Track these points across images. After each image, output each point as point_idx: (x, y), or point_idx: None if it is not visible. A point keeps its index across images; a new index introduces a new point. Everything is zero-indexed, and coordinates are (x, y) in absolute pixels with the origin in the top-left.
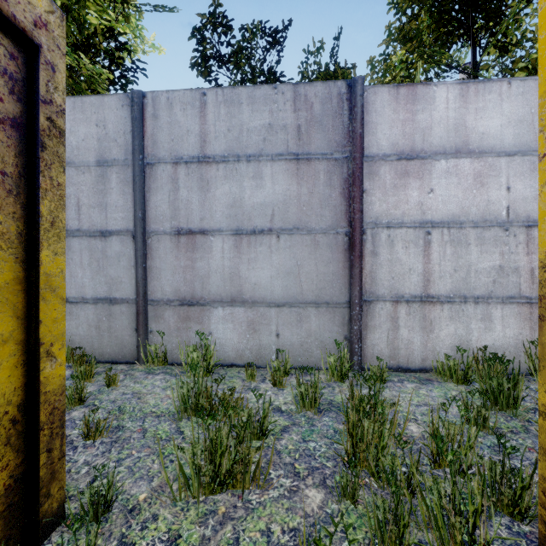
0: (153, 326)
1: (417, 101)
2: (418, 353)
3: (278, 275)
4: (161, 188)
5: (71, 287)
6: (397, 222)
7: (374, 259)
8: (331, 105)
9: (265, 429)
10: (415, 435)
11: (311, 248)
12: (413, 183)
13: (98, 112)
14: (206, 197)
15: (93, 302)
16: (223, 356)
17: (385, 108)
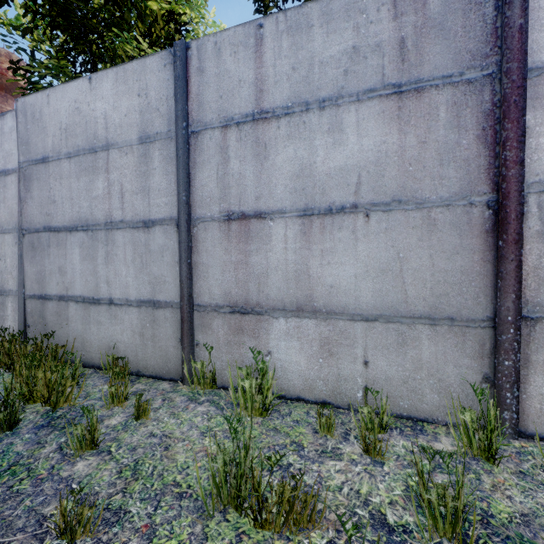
0: (200, 337)
1: None
2: None
3: (367, 273)
4: (208, 162)
5: (115, 287)
6: None
7: (543, 246)
8: None
9: None
10: None
11: (423, 231)
12: None
13: (140, 79)
14: (262, 167)
15: (137, 305)
16: (285, 384)
17: None
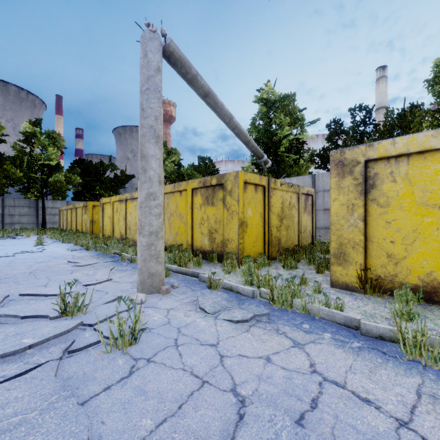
0: (317, 234)
1: None
2: None
3: None
4: (320, 198)
5: None
6: None
7: None
8: None
9: None
10: None
11: None
12: None
13: (303, 180)
14: None
15: None
16: None
17: None
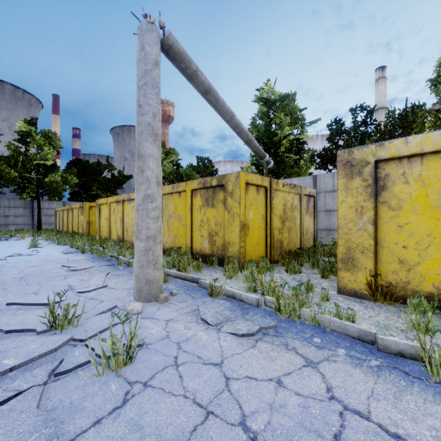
0: (319, 236)
1: None
2: None
3: None
4: (321, 199)
5: None
6: None
7: None
8: None
9: None
10: None
11: None
12: None
13: (304, 180)
14: (334, 201)
15: None
16: None
17: None
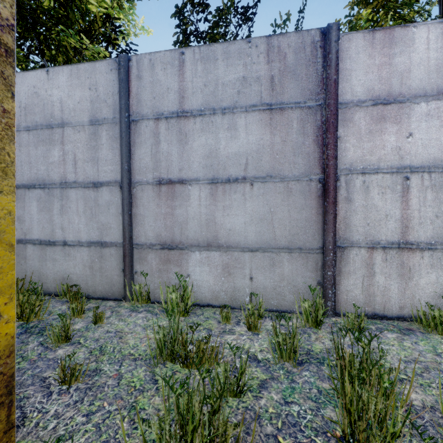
0: (138, 267)
1: (394, 44)
2: (395, 301)
3: (252, 221)
4: (144, 143)
5: (69, 232)
6: (372, 168)
7: (348, 206)
8: (304, 54)
9: (242, 386)
10: (416, 403)
11: (284, 195)
12: (390, 128)
13: (91, 77)
14: (184, 149)
15: (87, 245)
16: (199, 296)
17: (359, 54)
